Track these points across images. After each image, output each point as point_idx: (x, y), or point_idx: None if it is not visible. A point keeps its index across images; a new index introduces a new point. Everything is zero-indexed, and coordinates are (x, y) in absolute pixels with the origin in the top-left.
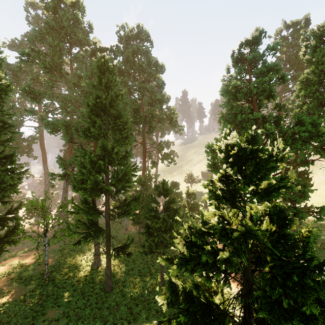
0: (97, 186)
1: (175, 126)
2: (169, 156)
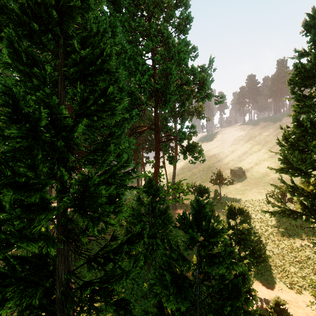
0: None
1: (208, 96)
2: (195, 148)
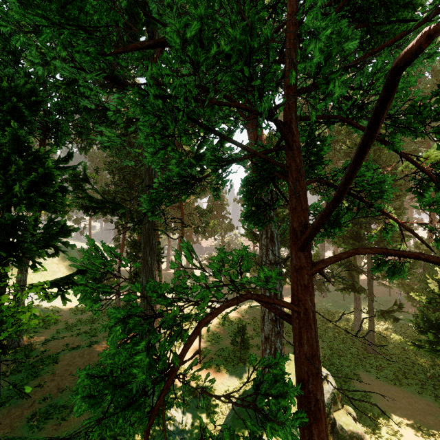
0: (358, 242)
1: None
2: None
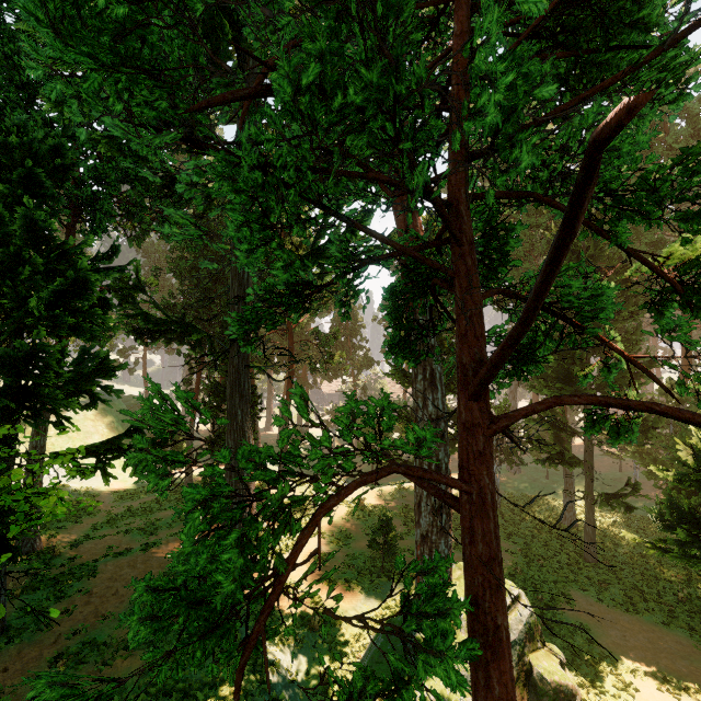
0: (569, 387)
1: None
2: None
